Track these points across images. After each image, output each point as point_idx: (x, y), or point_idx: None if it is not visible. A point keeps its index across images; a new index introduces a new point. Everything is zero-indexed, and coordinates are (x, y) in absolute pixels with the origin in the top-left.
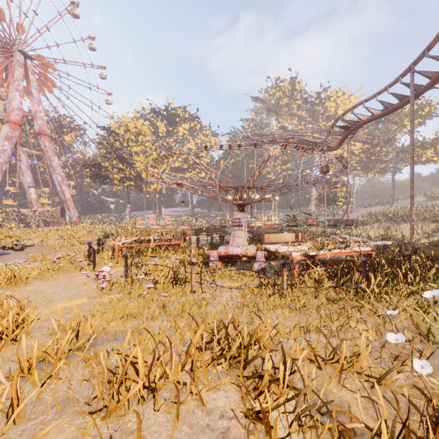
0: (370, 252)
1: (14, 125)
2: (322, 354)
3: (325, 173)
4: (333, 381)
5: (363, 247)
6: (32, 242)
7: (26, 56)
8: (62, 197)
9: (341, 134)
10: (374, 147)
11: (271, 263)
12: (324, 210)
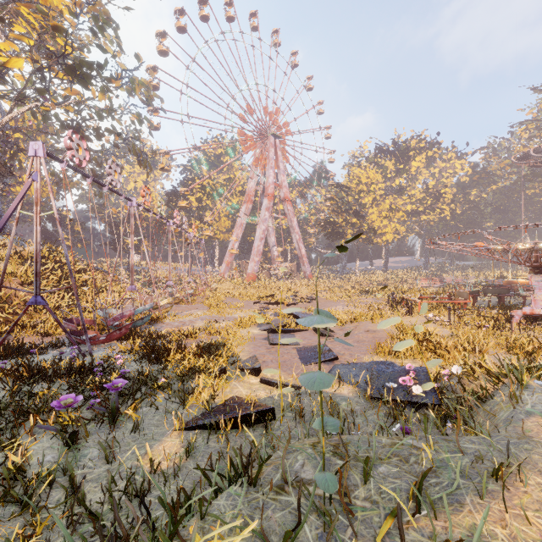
0: None
1: (270, 197)
2: None
3: None
4: None
5: None
6: (305, 294)
7: (275, 137)
8: (299, 253)
9: None
10: None
11: None
12: None
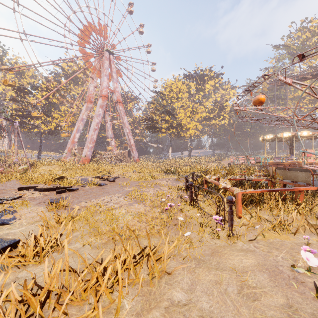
0: None
1: (104, 98)
2: None
3: None
4: None
5: None
6: (117, 174)
7: (110, 53)
8: (129, 143)
9: None
10: None
11: None
12: None
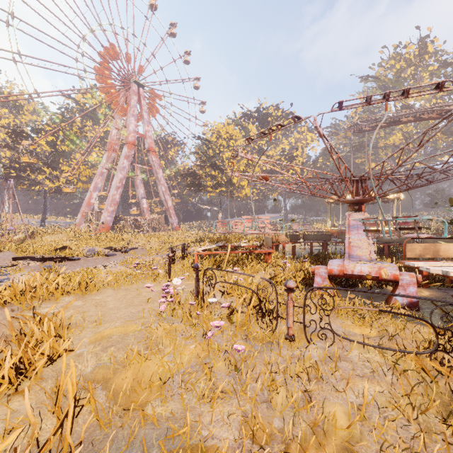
0: None
1: (130, 145)
2: None
3: None
4: None
5: None
6: (138, 245)
7: (139, 85)
8: (165, 205)
9: None
10: None
11: (421, 291)
12: None
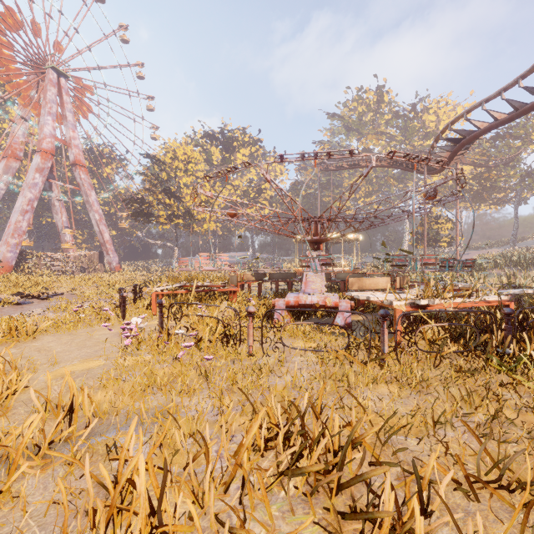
0: (506, 303)
1: (45, 154)
2: (470, 467)
3: (432, 197)
4: (506, 528)
5: (496, 296)
6: (62, 290)
7: (59, 74)
8: (100, 238)
9: (448, 150)
10: (489, 170)
11: (358, 317)
12: (424, 252)
